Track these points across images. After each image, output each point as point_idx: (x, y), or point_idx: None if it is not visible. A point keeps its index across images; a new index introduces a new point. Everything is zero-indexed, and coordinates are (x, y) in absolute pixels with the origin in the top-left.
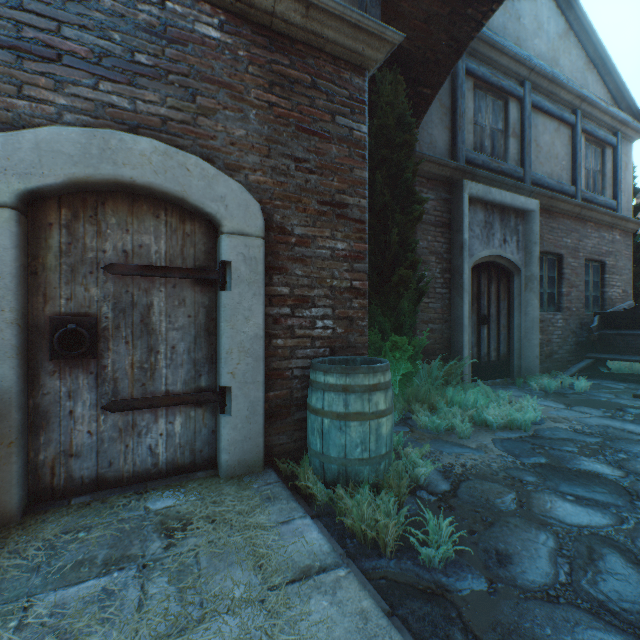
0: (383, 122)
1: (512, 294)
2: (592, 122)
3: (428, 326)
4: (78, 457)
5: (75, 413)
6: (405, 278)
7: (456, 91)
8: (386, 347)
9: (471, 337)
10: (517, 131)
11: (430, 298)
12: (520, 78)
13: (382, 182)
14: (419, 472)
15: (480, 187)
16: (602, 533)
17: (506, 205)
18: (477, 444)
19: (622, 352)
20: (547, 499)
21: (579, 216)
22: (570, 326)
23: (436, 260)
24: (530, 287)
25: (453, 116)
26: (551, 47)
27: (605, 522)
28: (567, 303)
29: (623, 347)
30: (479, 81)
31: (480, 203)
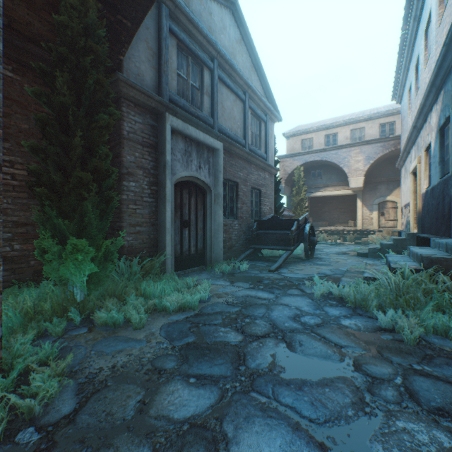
0: (66, 22)
1: (206, 206)
2: (255, 104)
3: (136, 229)
4: None
5: None
6: (86, 181)
7: (161, 41)
8: (67, 249)
9: (176, 237)
10: (210, 92)
11: (138, 205)
12: (211, 56)
13: (66, 83)
14: (32, 403)
15: (180, 122)
16: (200, 422)
17: (201, 141)
18: (147, 333)
19: (267, 244)
20: (171, 390)
21: (247, 160)
22: (243, 228)
23: (144, 174)
24: (217, 202)
25: (159, 60)
26: (232, 45)
27: (209, 404)
28: (241, 214)
29: (267, 241)
30: (182, 43)
31: (181, 135)
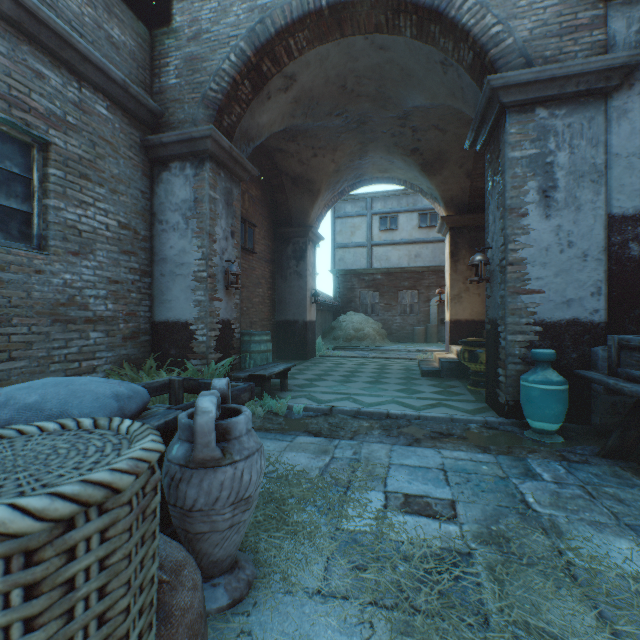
0: None
1: None
2: None
3: None
4: (442, 337)
5: (442, 331)
6: None
7: None
8: None
9: None
10: None
11: None
12: None
13: None
14: None
15: None
16: None
17: None
18: None
19: None
20: None
21: None
22: None
23: None
24: None
25: None
26: None
27: None
28: None
29: None
30: None
31: None
